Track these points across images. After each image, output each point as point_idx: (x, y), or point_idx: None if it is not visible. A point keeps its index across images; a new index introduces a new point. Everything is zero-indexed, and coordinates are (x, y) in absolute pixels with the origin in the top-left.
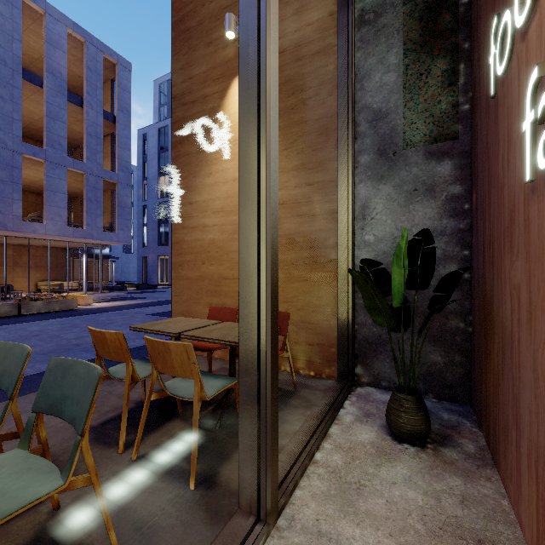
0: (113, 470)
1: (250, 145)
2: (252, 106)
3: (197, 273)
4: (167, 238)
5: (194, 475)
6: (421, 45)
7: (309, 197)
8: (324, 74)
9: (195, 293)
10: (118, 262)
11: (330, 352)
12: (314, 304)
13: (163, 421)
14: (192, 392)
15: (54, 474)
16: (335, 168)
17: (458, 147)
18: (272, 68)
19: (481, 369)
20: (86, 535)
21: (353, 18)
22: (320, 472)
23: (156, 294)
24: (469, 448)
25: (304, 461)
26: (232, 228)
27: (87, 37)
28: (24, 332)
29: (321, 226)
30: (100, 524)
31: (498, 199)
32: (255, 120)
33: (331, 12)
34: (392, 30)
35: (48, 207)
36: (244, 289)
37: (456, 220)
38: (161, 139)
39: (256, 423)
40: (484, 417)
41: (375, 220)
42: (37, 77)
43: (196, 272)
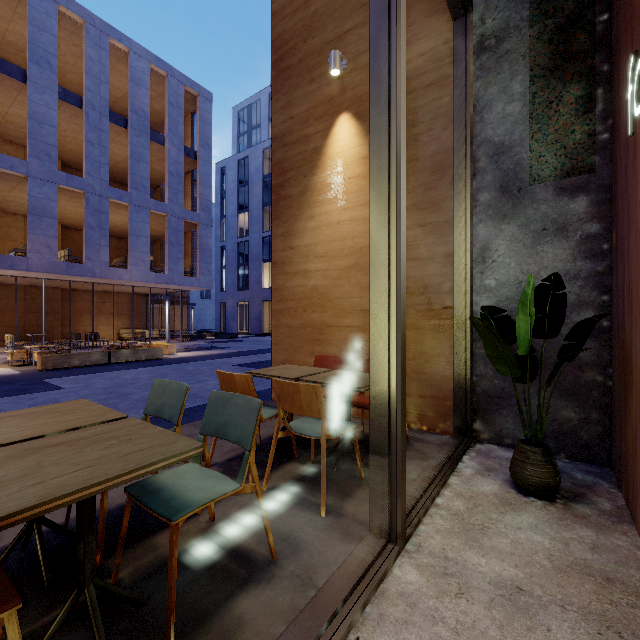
0: (249, 497)
1: (381, 205)
2: (383, 171)
3: (298, 321)
4: (246, 282)
5: (324, 504)
6: (551, 70)
7: (421, 240)
8: (439, 107)
9: (296, 341)
10: (195, 309)
11: (445, 406)
12: (427, 354)
13: (281, 462)
14: (316, 432)
15: (230, 480)
16: (450, 207)
17: (595, 181)
18: (402, 136)
19: (621, 424)
20: (242, 539)
21: (472, 45)
22: (442, 513)
23: (237, 343)
24: (605, 506)
25: (426, 502)
26: (336, 273)
27: (169, 71)
28: (119, 380)
29: (435, 270)
30: (252, 534)
31: (636, 243)
32: (386, 183)
33: (446, 40)
34: (516, 55)
35: (133, 252)
36: (375, 335)
37: (593, 262)
38: (240, 172)
39: (387, 455)
40: (624, 476)
41: (496, 264)
42: (122, 118)
43: (297, 320)
